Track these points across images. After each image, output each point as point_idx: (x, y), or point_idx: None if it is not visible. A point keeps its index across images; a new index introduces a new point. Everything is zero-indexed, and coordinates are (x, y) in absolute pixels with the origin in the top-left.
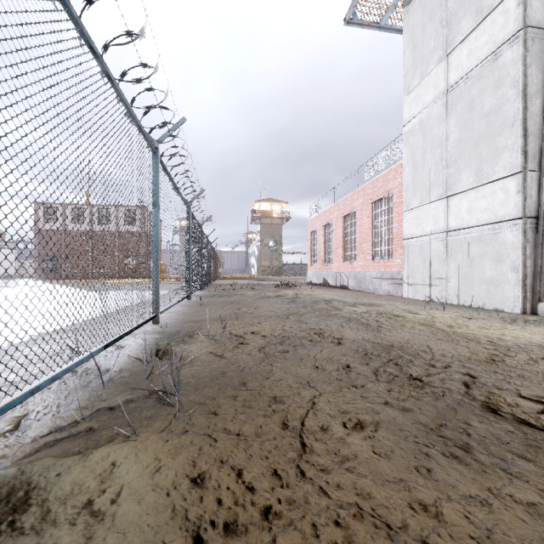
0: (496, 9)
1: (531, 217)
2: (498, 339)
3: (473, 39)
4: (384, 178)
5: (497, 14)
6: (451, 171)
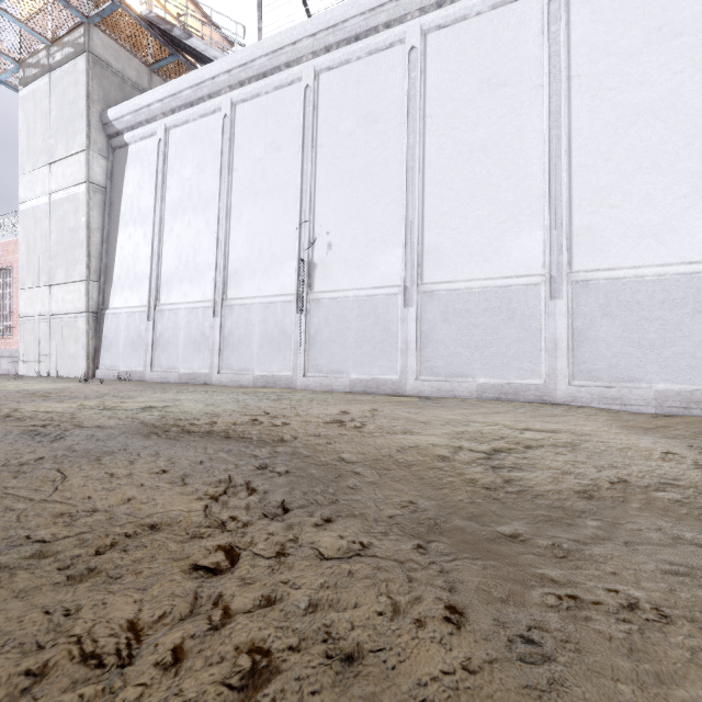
0: (76, 156)
1: (94, 312)
2: (3, 389)
3: (65, 165)
4: (5, 247)
5: (77, 159)
6: (53, 264)
